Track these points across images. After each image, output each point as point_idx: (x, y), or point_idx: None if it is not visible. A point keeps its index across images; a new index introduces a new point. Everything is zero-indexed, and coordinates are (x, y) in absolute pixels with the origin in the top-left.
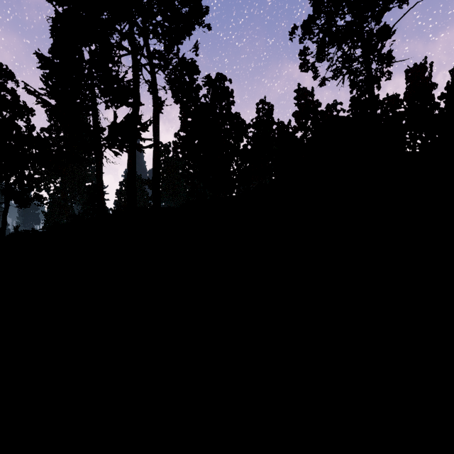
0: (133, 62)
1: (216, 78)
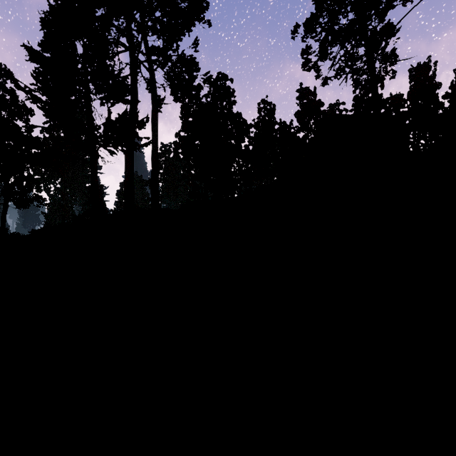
0: (130, 58)
1: (217, 77)
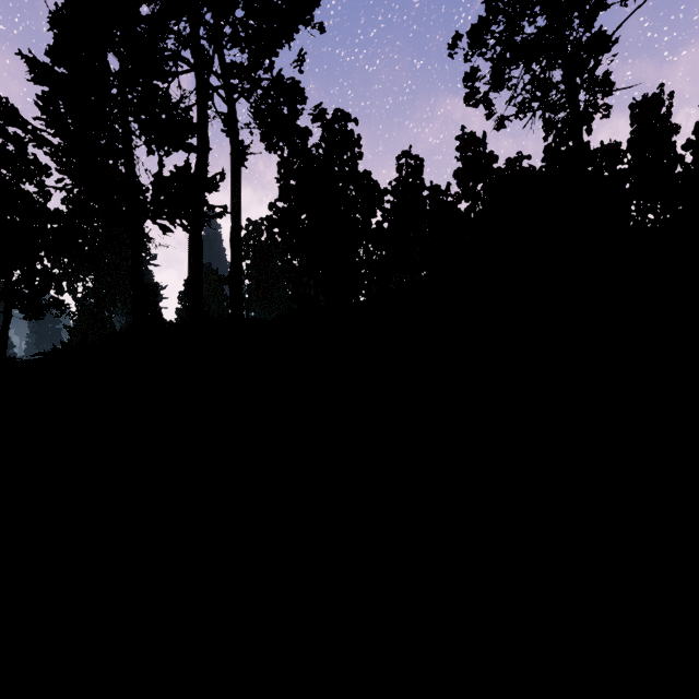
0: (197, 82)
1: (334, 117)
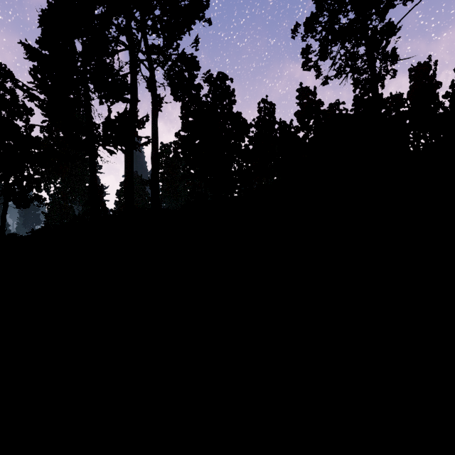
0: (130, 57)
1: (217, 77)
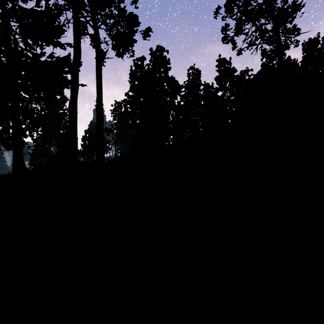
0: (73, 12)
1: (157, 49)
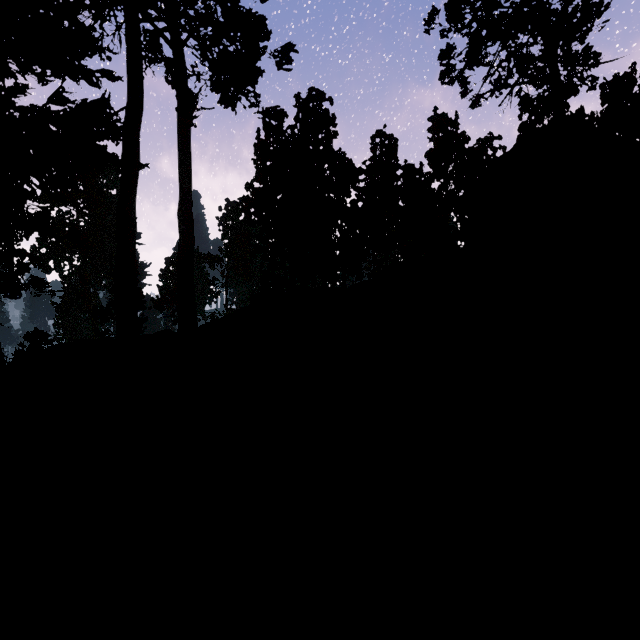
0: (125, 9)
1: (309, 96)
